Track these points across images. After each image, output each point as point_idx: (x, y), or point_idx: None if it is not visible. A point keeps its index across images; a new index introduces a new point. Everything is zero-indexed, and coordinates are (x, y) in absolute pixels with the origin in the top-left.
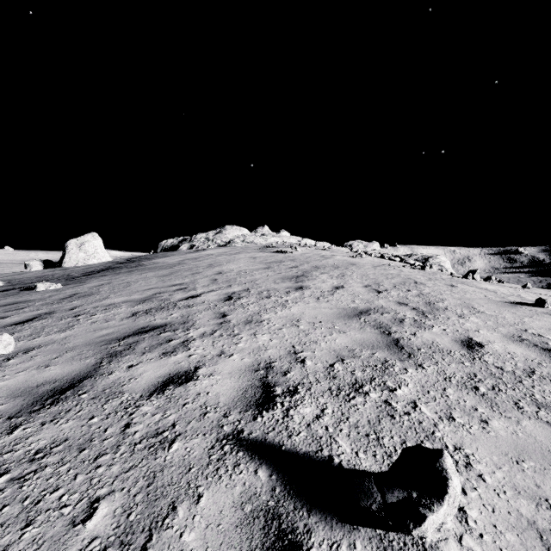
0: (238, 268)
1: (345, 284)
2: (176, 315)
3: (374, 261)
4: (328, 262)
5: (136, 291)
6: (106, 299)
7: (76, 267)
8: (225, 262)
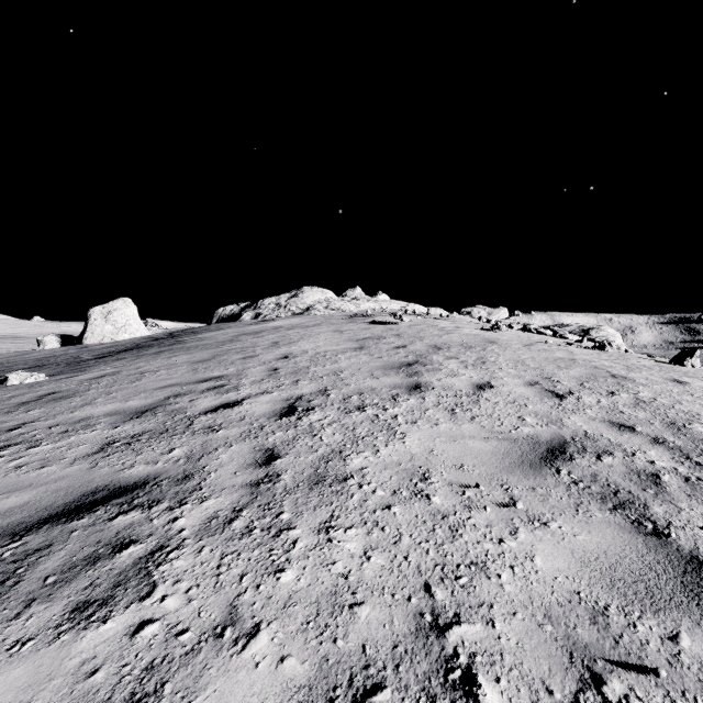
0: (315, 348)
1: (493, 379)
2: (178, 453)
3: (519, 336)
4: (452, 338)
5: (142, 390)
6: (84, 406)
7: (99, 344)
8: (296, 338)
